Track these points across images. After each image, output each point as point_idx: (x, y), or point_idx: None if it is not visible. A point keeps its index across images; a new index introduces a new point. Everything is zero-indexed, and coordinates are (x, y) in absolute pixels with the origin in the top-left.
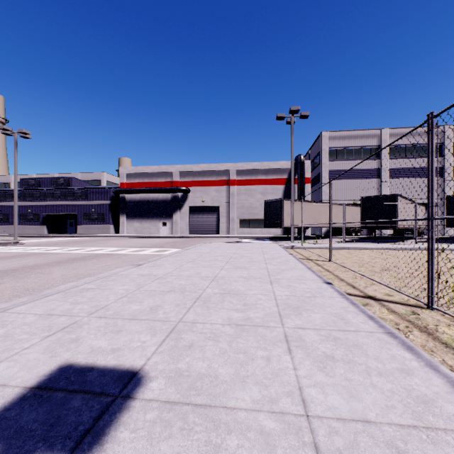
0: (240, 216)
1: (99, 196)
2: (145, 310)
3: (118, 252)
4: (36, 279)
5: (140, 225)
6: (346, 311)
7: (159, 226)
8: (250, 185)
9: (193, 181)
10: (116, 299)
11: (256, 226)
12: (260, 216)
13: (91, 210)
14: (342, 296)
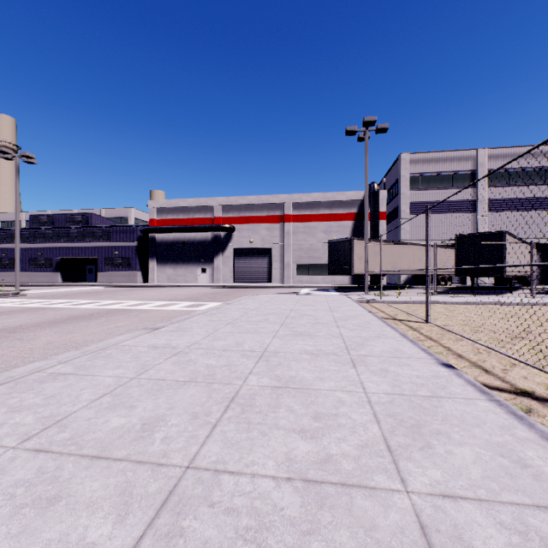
0: (298, 260)
1: (124, 236)
2: (130, 430)
3: (139, 308)
4: (6, 350)
5: (173, 272)
6: (516, 437)
7: (197, 273)
8: (310, 222)
9: (238, 217)
10: (92, 398)
11: (317, 273)
12: (323, 260)
13: (114, 253)
14: (488, 397)
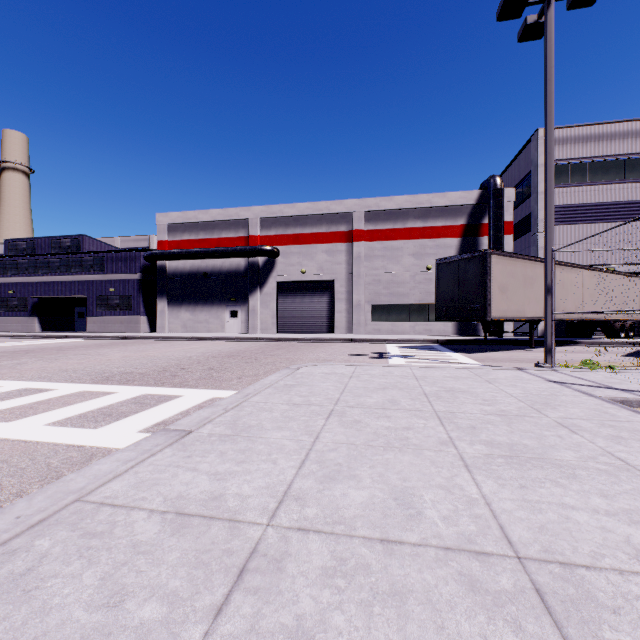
0: (373, 298)
1: (122, 265)
2: None
3: None
4: None
5: (191, 317)
6: None
7: (225, 318)
8: (392, 240)
9: (284, 235)
10: None
11: (403, 318)
12: (412, 298)
13: (109, 290)
14: None
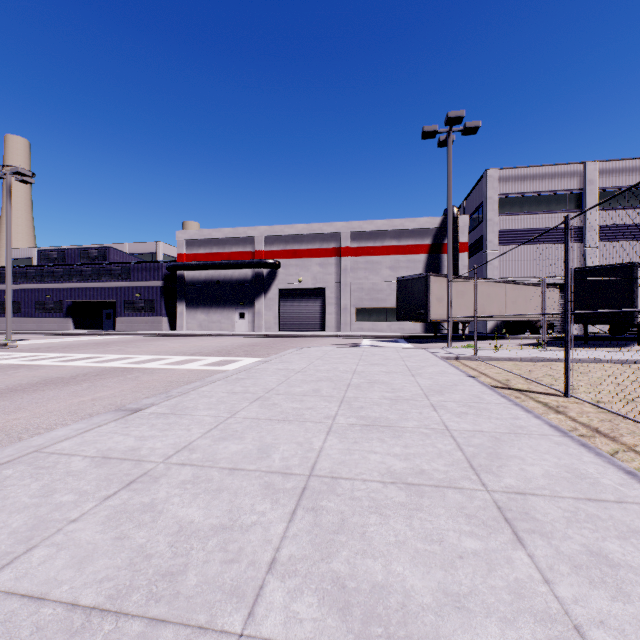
0: (357, 303)
1: (147, 274)
2: None
3: (146, 366)
4: None
5: (206, 318)
6: None
7: (235, 319)
8: (373, 255)
9: (285, 250)
10: None
11: (382, 319)
12: (388, 303)
13: (136, 295)
14: None
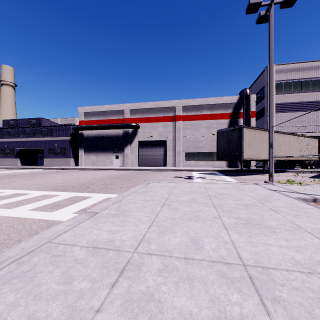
0: (186, 149)
1: (61, 132)
2: None
3: None
4: None
5: (95, 158)
6: None
7: (112, 159)
8: (195, 120)
9: (142, 117)
10: None
11: (201, 159)
12: (205, 149)
13: (55, 145)
14: None
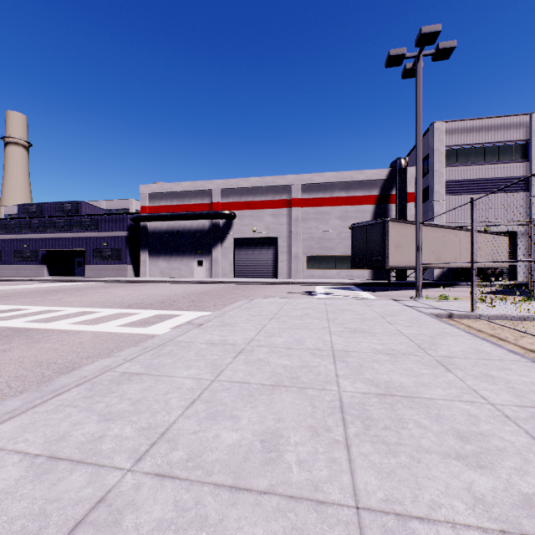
0: (308, 251)
1: (113, 225)
2: None
3: (50, 326)
4: None
5: (167, 265)
6: None
7: (193, 266)
8: (323, 206)
9: (240, 202)
10: None
11: (331, 266)
12: (337, 251)
13: (103, 244)
14: None
